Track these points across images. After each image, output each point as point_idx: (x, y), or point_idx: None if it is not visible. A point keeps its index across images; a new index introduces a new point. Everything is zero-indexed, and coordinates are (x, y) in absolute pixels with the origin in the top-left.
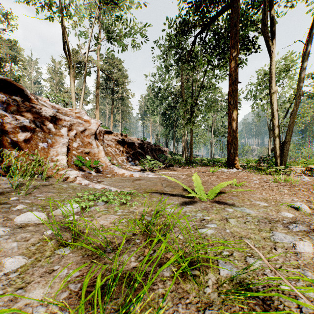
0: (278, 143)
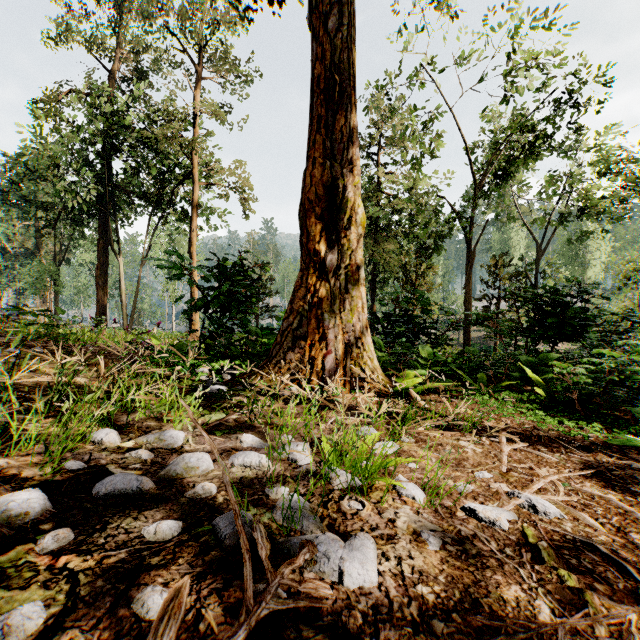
0: (126, 322)
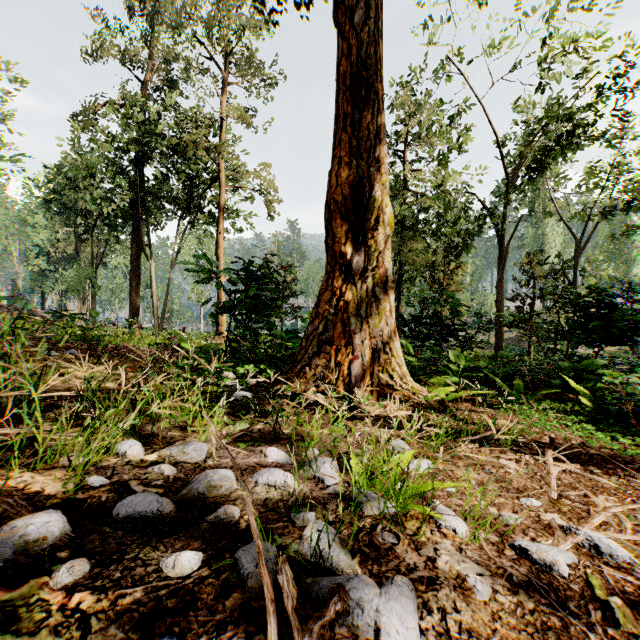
0: (157, 323)
